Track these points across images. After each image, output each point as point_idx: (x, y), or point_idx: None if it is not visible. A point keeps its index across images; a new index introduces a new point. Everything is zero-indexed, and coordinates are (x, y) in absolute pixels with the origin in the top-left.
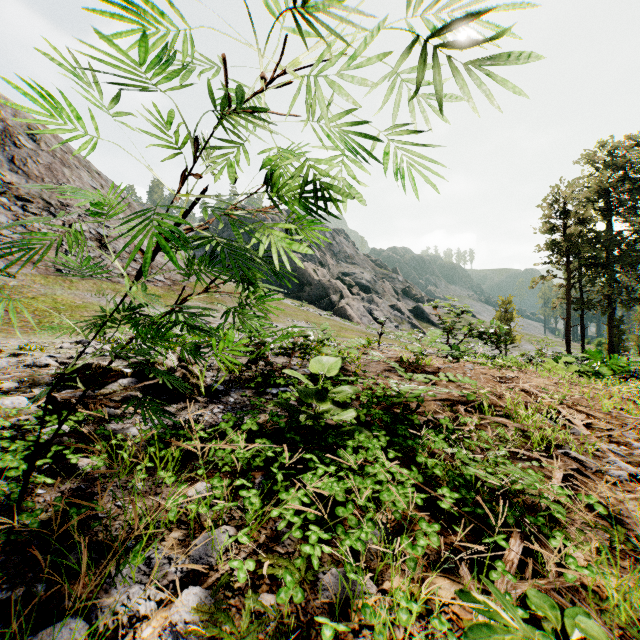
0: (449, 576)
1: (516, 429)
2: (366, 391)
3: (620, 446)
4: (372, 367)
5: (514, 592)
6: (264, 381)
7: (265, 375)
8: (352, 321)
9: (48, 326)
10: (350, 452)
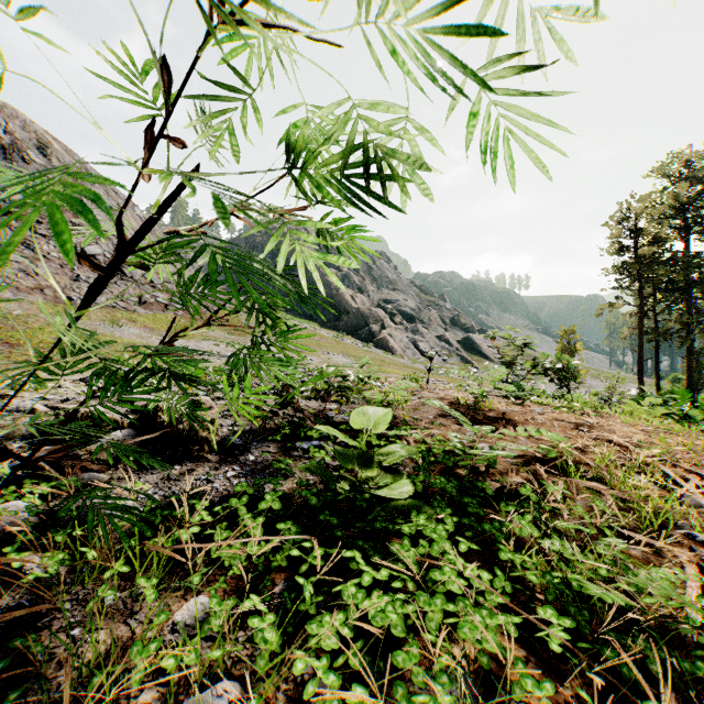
0: None
1: (614, 498)
2: (419, 446)
3: None
4: (423, 412)
5: None
6: (293, 431)
7: (294, 424)
8: (394, 354)
9: None
10: (407, 546)
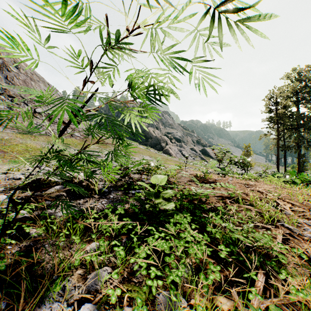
0: (226, 295)
1: (256, 212)
2: (179, 192)
3: (309, 220)
4: (182, 179)
5: (262, 305)
6: (128, 187)
7: (128, 184)
8: (172, 156)
9: (12, 160)
10: (172, 225)
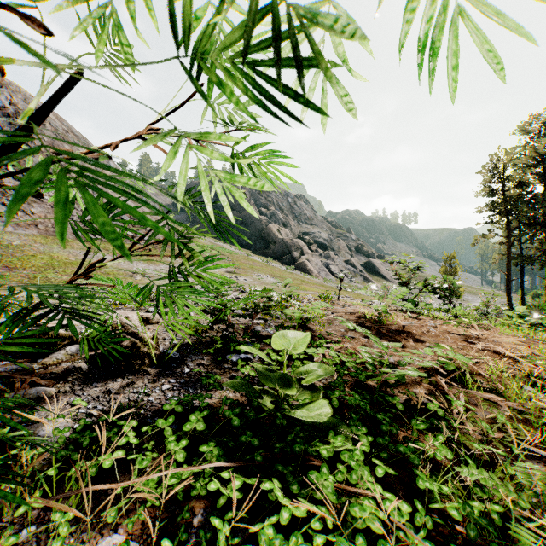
0: None
1: (511, 409)
2: (334, 359)
3: None
4: (336, 325)
5: None
6: (225, 344)
7: (225, 339)
8: (311, 275)
9: None
10: (326, 475)
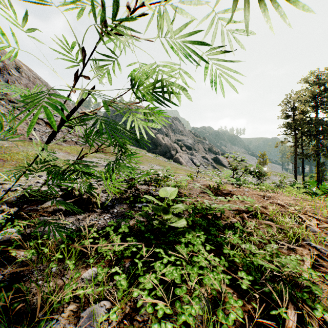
0: None
1: (277, 228)
2: (191, 205)
3: None
4: (194, 190)
5: None
6: (134, 199)
7: (135, 196)
8: (182, 164)
9: None
10: (183, 247)
